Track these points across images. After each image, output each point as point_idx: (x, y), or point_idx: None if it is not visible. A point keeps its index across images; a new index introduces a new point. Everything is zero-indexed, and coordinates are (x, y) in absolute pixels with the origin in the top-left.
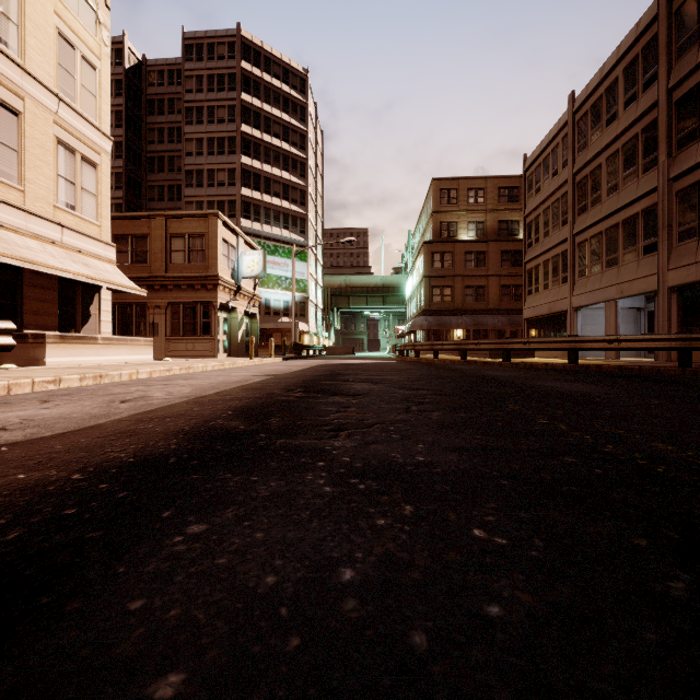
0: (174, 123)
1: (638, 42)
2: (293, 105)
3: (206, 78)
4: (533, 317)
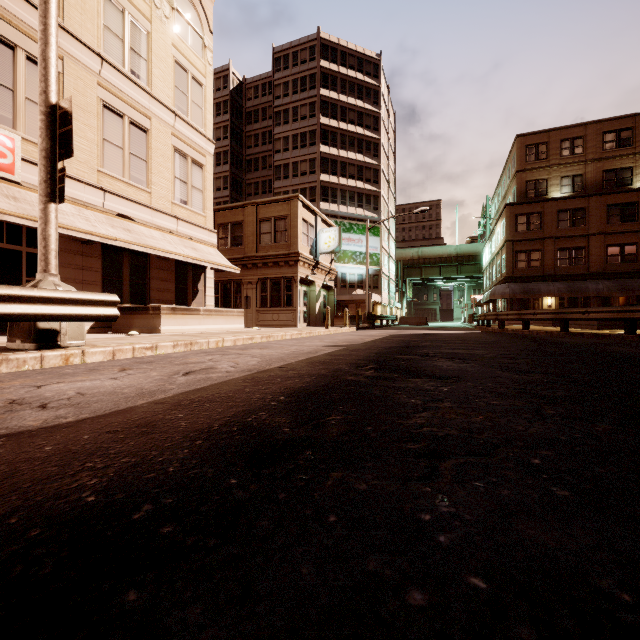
0: (266, 127)
1: None
2: (367, 91)
3: (291, 83)
4: None
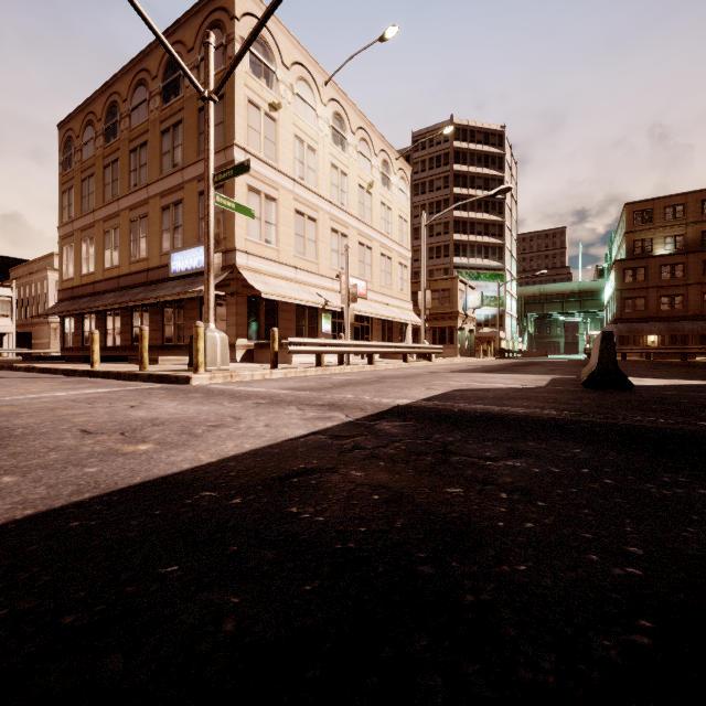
0: None
1: None
2: (492, 159)
3: (427, 161)
4: None
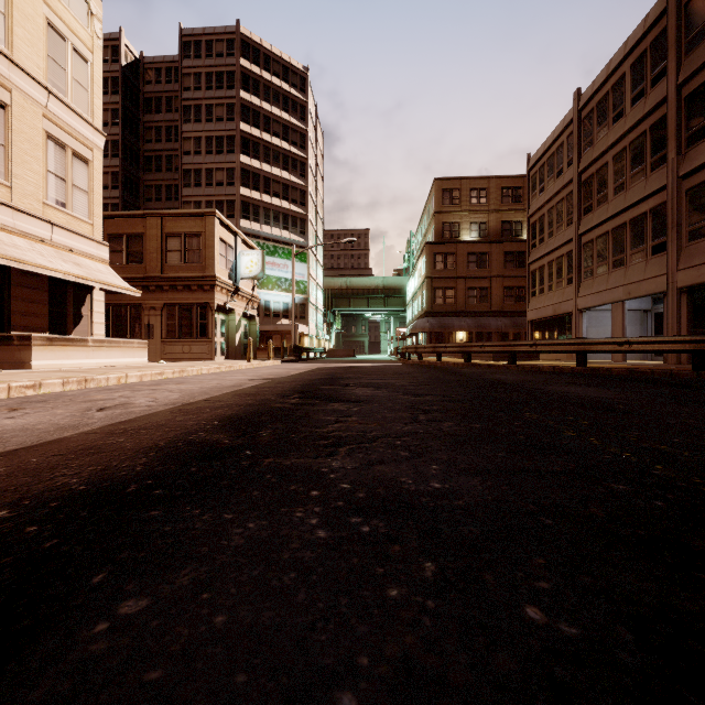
0: (172, 121)
1: (646, 36)
2: (293, 104)
3: (204, 75)
4: (537, 319)
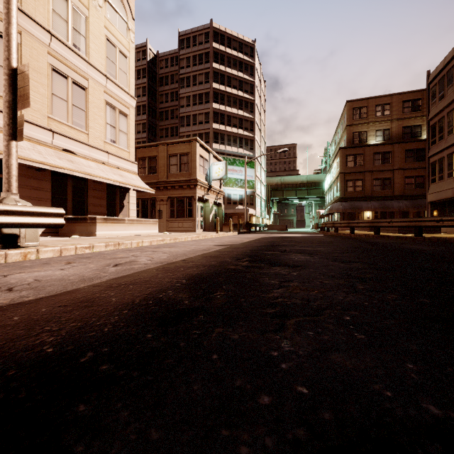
0: (174, 89)
1: None
2: (245, 66)
3: (191, 58)
4: (436, 200)
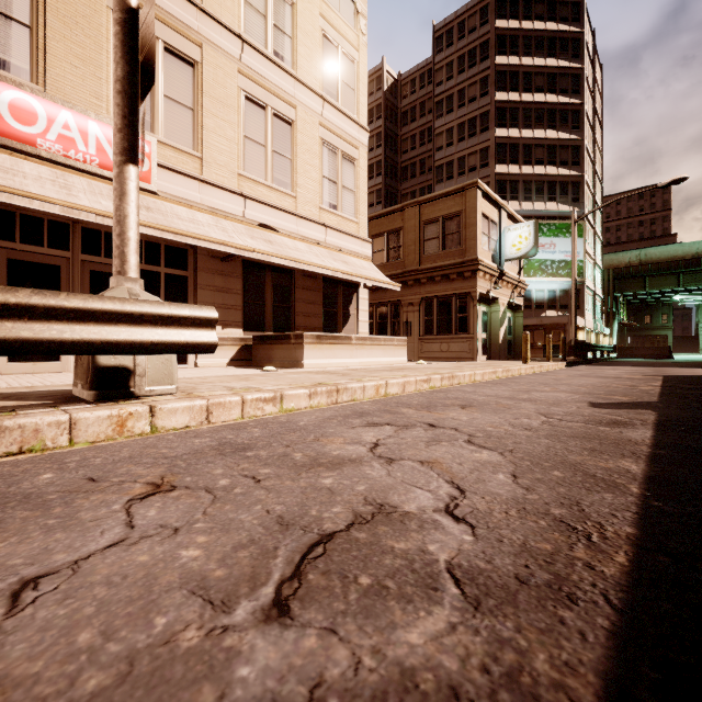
0: (424, 124)
1: None
2: (562, 43)
3: (455, 61)
4: None
